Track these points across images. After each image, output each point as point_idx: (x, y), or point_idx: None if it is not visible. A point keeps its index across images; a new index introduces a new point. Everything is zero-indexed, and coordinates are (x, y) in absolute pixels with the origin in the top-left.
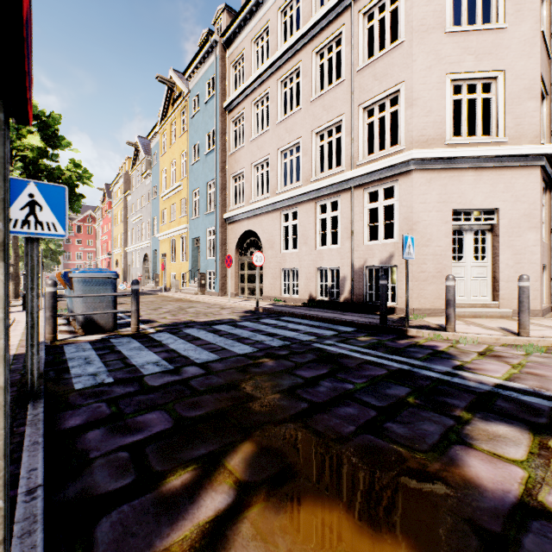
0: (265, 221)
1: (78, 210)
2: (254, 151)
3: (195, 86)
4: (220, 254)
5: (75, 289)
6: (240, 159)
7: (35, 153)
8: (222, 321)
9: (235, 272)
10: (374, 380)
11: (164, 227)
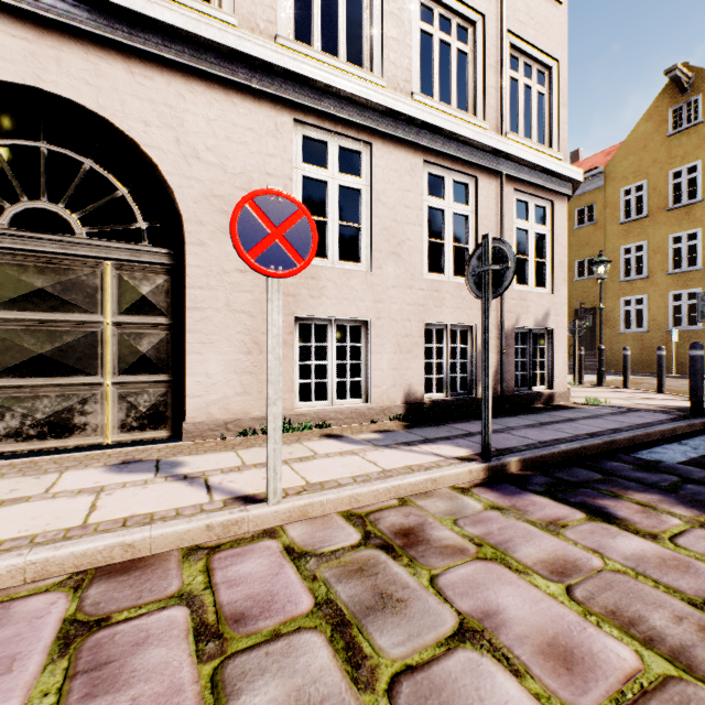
0: (202, 109)
1: None
2: None
3: None
4: None
5: None
6: None
7: None
8: None
9: None
10: None
11: None
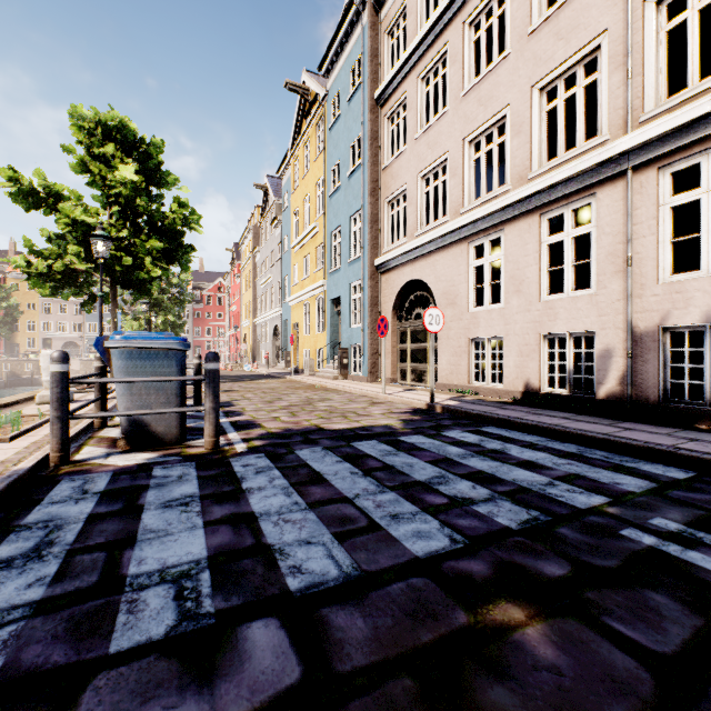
0: (440, 261)
1: (186, 267)
2: (421, 153)
3: (334, 82)
4: (369, 320)
5: (113, 368)
6: (399, 172)
7: (129, 189)
8: (371, 430)
9: (391, 346)
10: None
11: (296, 287)
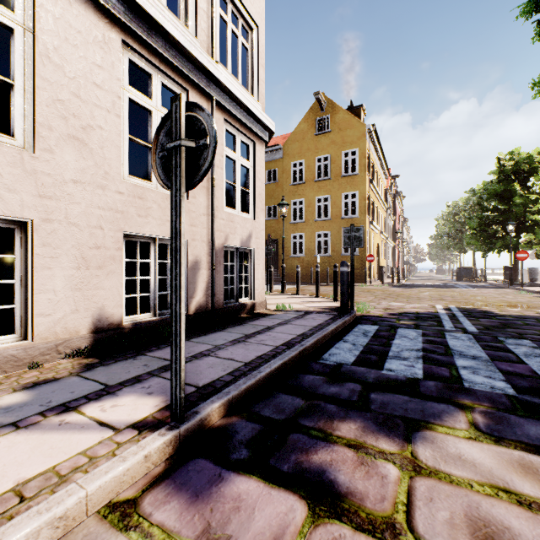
0: None
1: None
2: None
3: None
4: None
5: None
6: None
7: None
8: None
9: None
10: (504, 320)
11: None
